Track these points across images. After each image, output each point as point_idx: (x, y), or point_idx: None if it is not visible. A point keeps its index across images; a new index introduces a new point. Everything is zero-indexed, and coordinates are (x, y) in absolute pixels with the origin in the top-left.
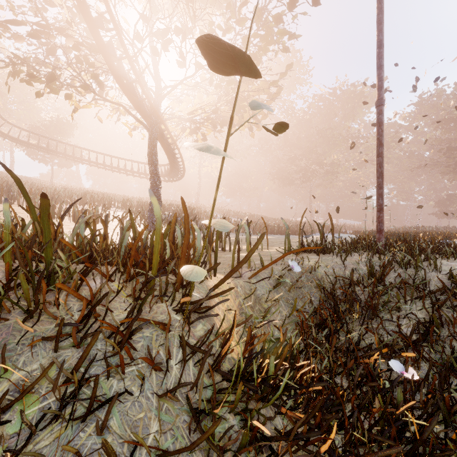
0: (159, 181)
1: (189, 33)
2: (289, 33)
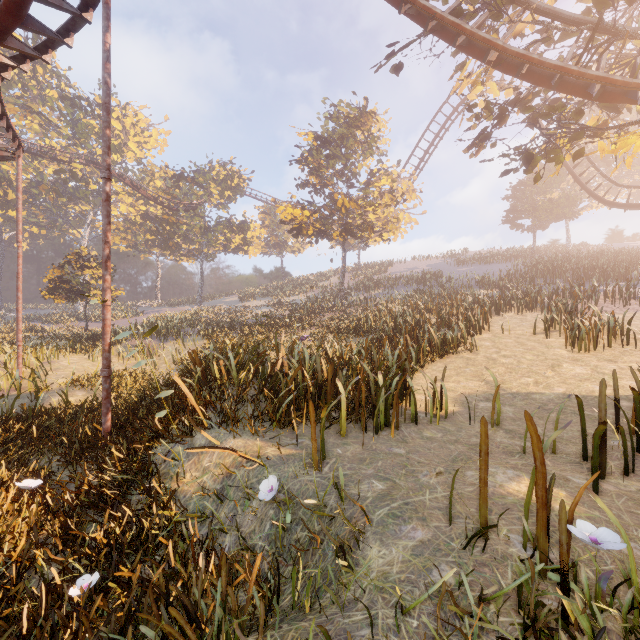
0: None
1: None
2: None
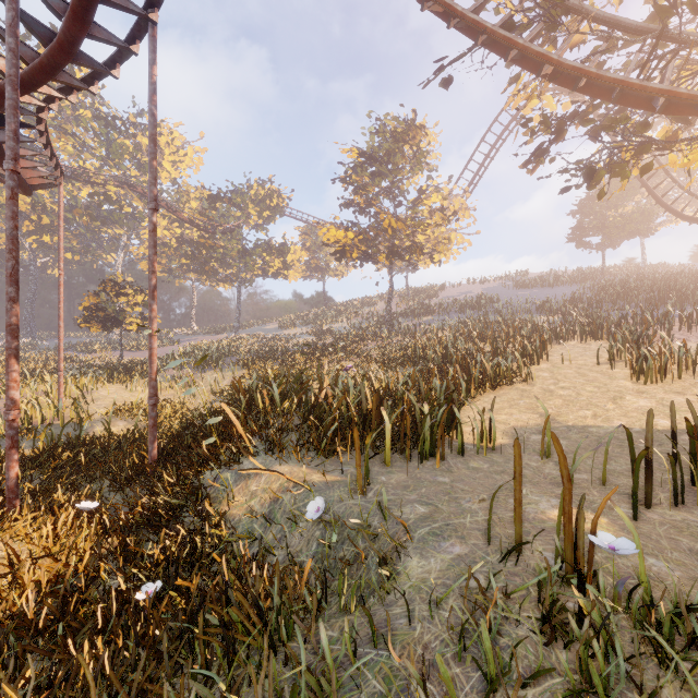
0: None
1: None
2: None
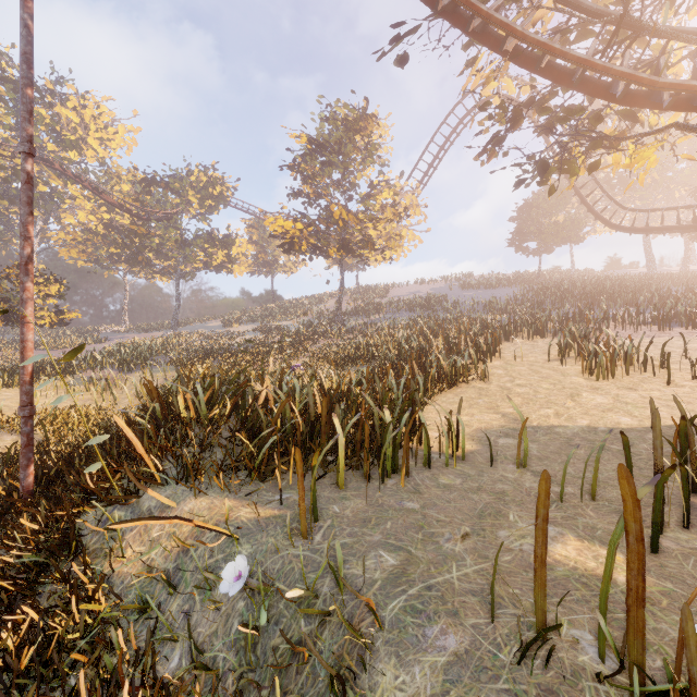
0: None
1: None
2: None
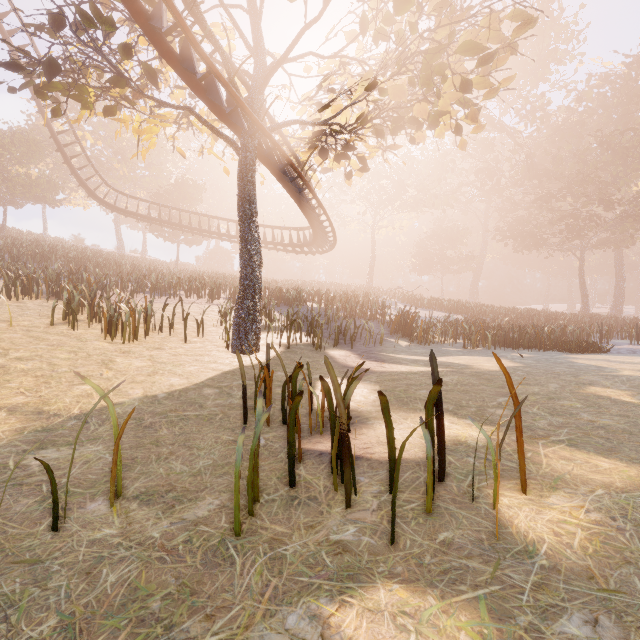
0: (257, 249)
1: None
2: None
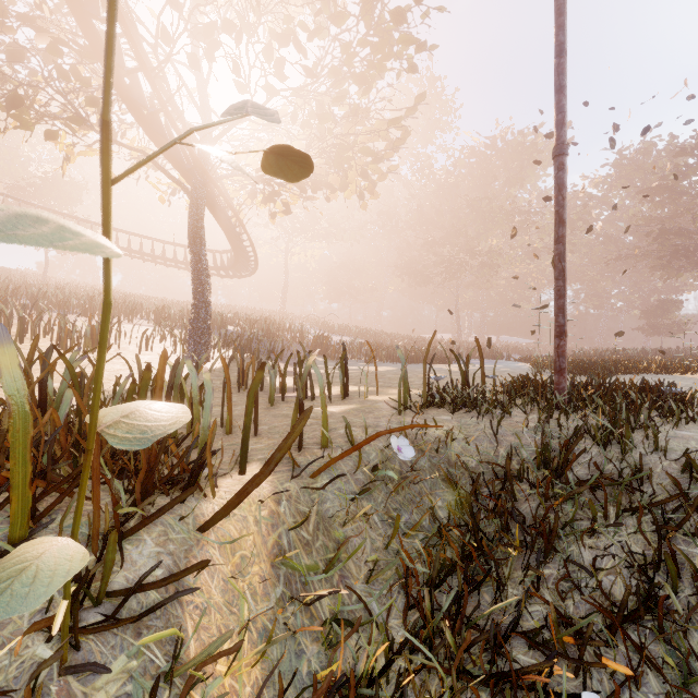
0: (207, 279)
1: (253, 35)
2: (417, 40)
